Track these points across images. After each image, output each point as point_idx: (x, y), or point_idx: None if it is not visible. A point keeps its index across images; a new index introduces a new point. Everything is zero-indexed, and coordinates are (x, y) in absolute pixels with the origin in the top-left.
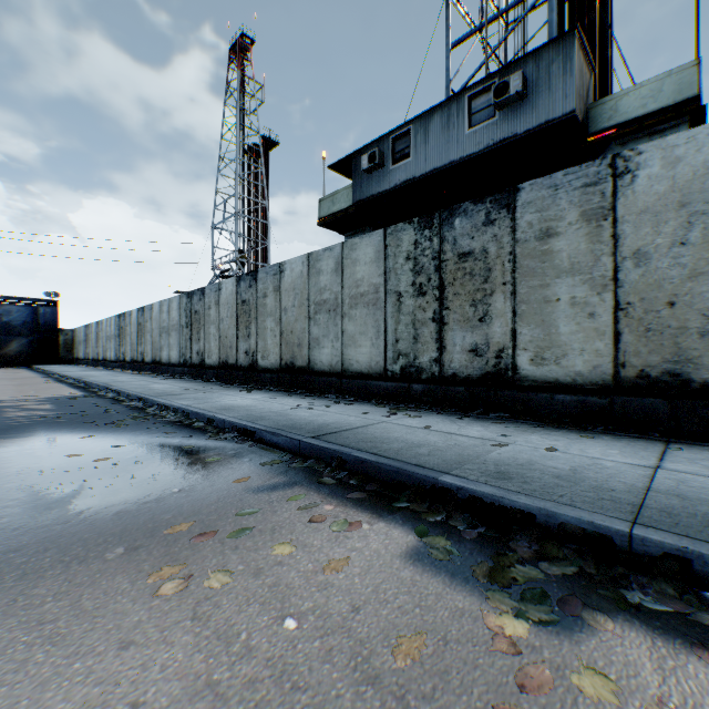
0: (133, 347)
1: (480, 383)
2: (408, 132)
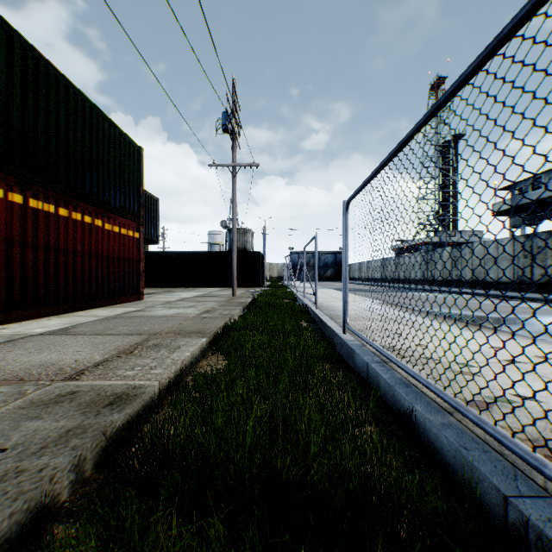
0: (392, 273)
1: (542, 284)
2: (539, 176)
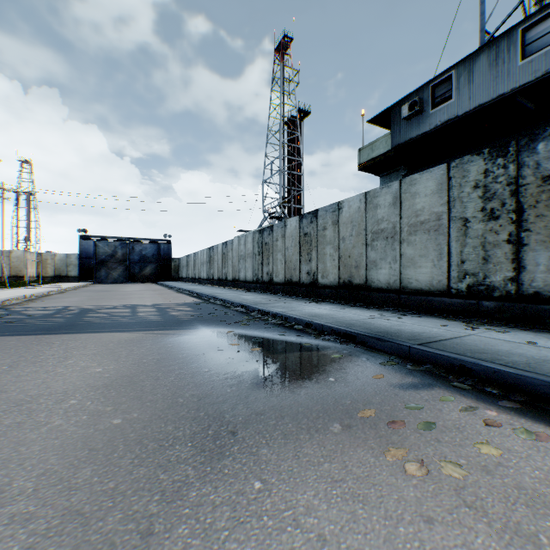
0: (219, 269)
1: None
2: (448, 77)
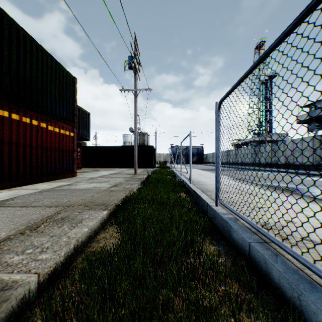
0: (233, 159)
1: None
2: None
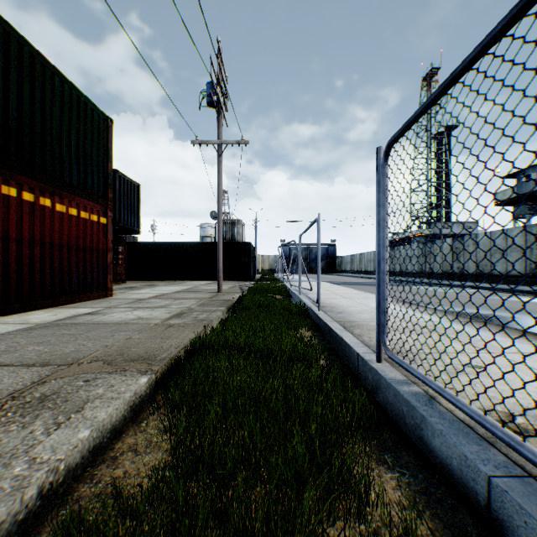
0: None
1: None
2: None
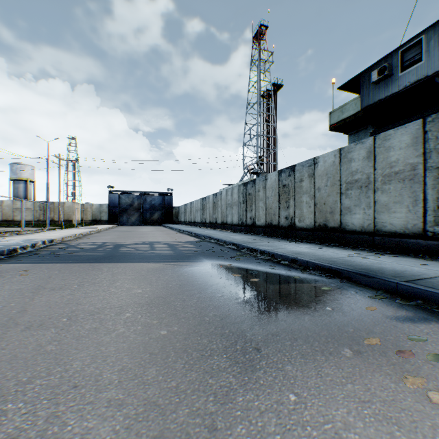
0: (210, 215)
1: None
2: (417, 42)
